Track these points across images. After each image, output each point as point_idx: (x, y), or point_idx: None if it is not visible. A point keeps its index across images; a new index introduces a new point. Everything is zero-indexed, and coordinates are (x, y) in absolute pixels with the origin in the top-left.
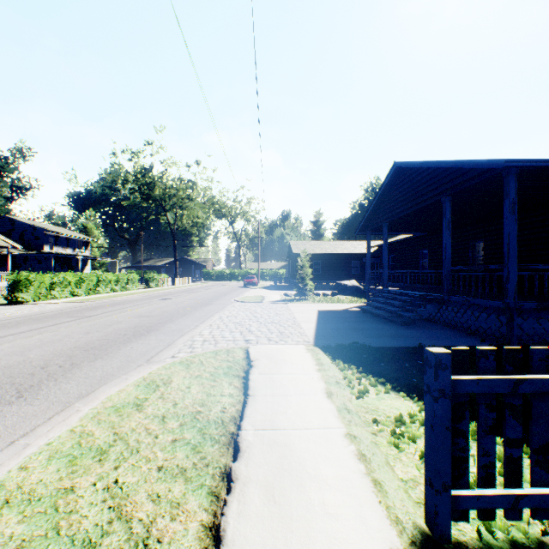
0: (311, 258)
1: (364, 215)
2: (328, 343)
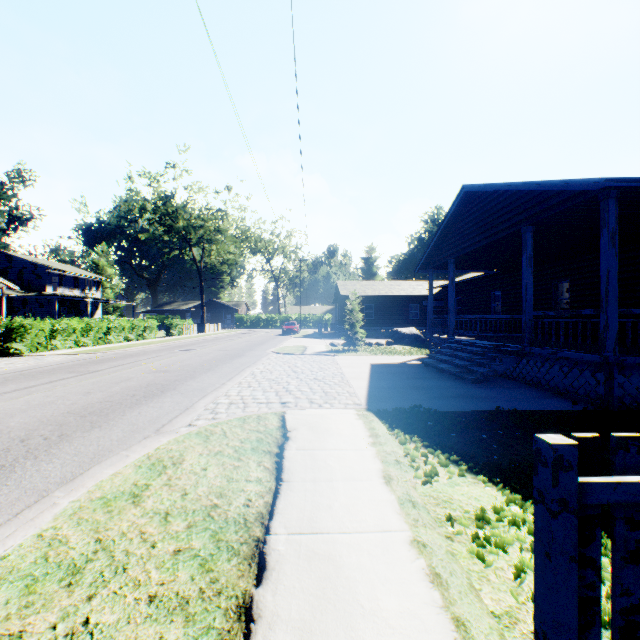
0: (362, 301)
1: (426, 250)
2: (383, 406)
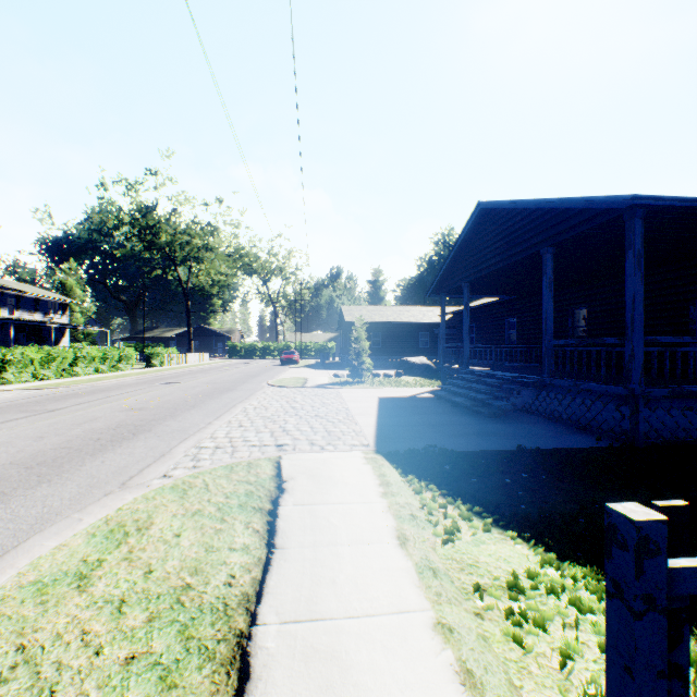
0: (369, 328)
1: (439, 272)
2: (394, 447)
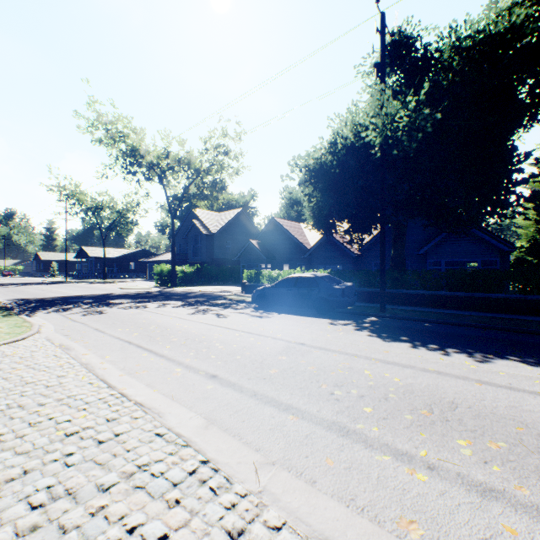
0: None
1: (77, 255)
2: None
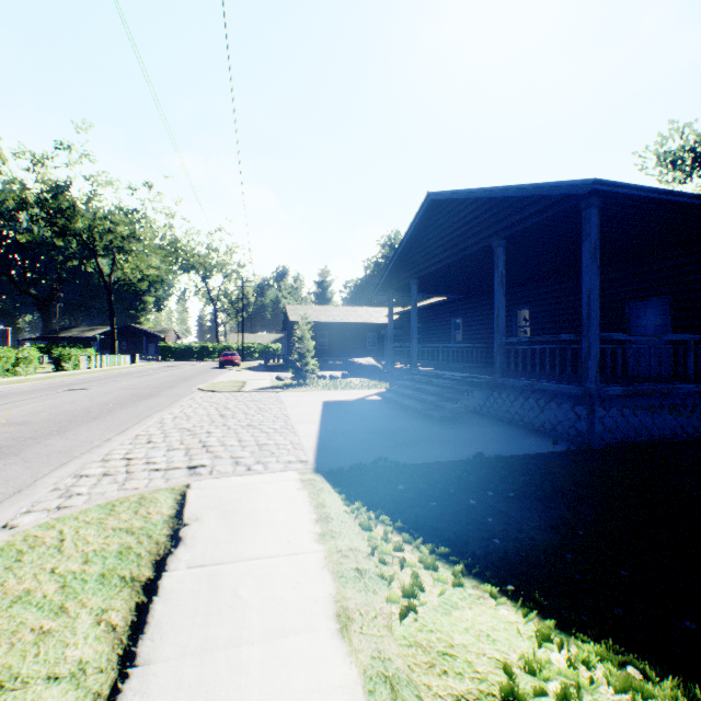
0: (315, 328)
1: (387, 268)
2: (338, 462)
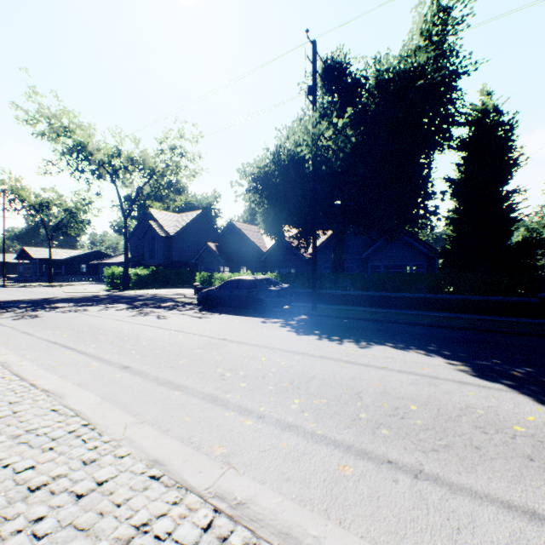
0: None
1: (18, 256)
2: None
